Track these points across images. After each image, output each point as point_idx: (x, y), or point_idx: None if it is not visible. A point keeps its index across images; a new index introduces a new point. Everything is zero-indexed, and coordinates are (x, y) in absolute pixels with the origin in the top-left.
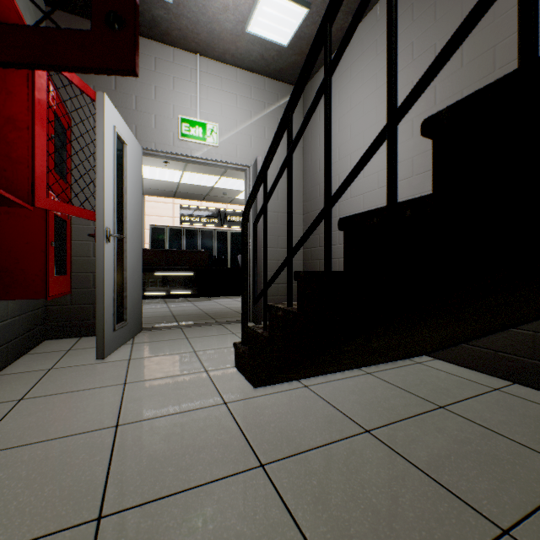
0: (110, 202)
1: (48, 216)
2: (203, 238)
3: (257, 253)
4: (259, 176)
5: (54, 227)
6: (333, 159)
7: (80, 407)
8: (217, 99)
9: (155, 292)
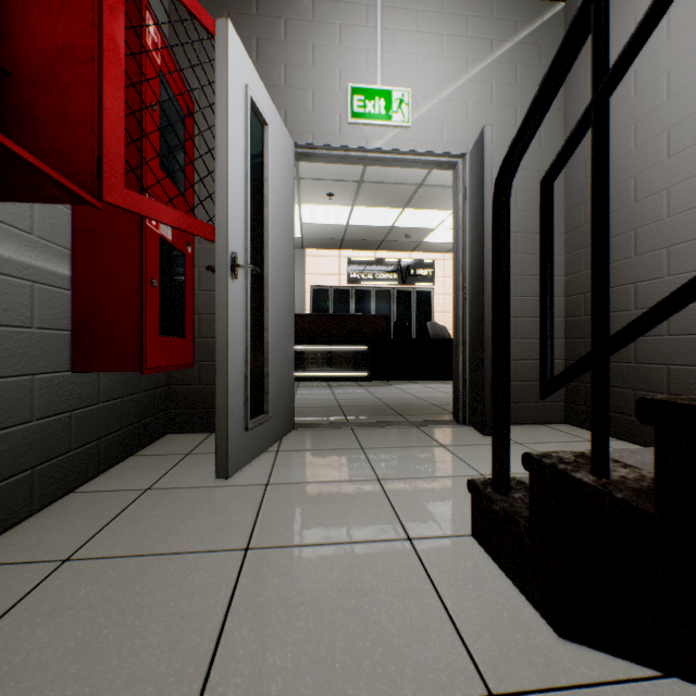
0: (238, 212)
1: (144, 234)
2: (378, 300)
3: (483, 302)
4: (572, 31)
5: (157, 256)
6: (650, 103)
7: (142, 614)
8: (408, 49)
9: (316, 372)
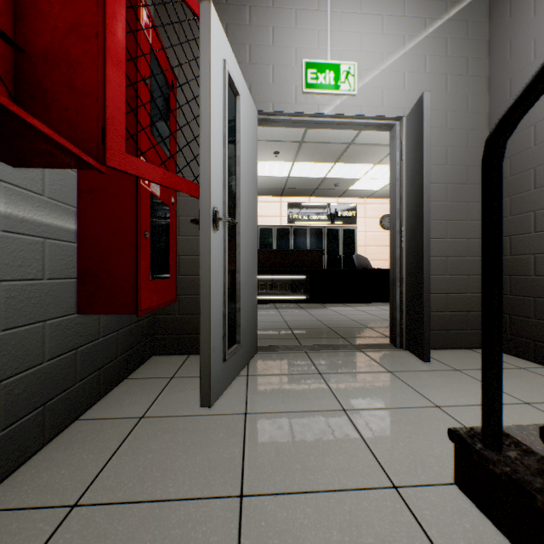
0: (218, 171)
1: (138, 193)
2: (312, 237)
3: (423, 245)
4: None
5: (149, 211)
6: None
7: None
8: (353, 29)
9: (265, 296)
